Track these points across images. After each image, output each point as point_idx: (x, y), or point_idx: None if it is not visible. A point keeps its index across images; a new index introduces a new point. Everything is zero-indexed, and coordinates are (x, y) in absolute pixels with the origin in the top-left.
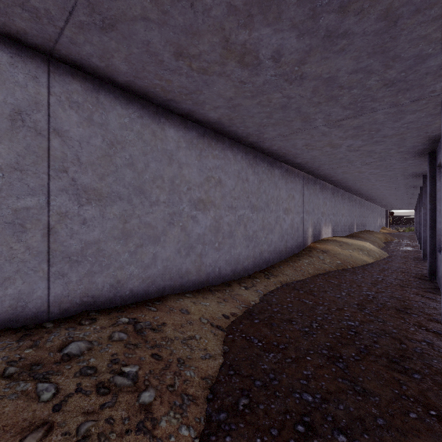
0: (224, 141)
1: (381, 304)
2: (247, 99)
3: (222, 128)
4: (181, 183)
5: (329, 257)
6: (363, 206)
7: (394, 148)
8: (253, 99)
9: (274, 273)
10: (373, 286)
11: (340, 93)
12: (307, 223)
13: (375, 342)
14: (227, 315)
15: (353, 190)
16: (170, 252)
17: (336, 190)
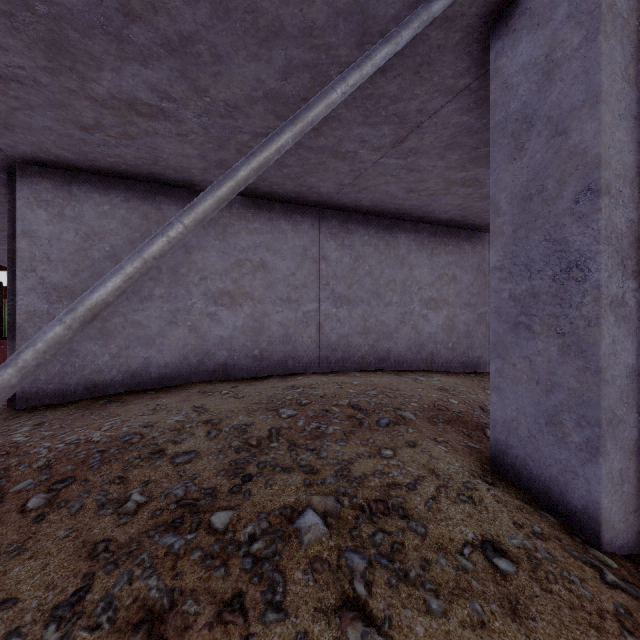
0: None
1: None
2: None
3: None
4: None
5: None
6: None
7: None
8: None
9: None
10: None
11: None
12: None
13: None
14: None
15: None
16: None
17: None
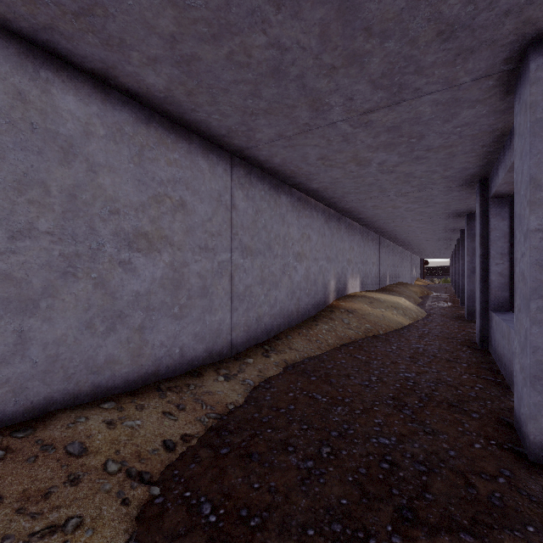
0: (190, 139)
1: (426, 396)
2: (206, 45)
3: (181, 114)
4: (94, 200)
5: (355, 320)
6: (397, 254)
7: (439, 170)
8: (216, 46)
9: (278, 348)
10: (413, 363)
11: (367, 47)
12: (329, 274)
13: (425, 487)
14: (173, 443)
15: (386, 232)
16: (65, 328)
17: (366, 232)
